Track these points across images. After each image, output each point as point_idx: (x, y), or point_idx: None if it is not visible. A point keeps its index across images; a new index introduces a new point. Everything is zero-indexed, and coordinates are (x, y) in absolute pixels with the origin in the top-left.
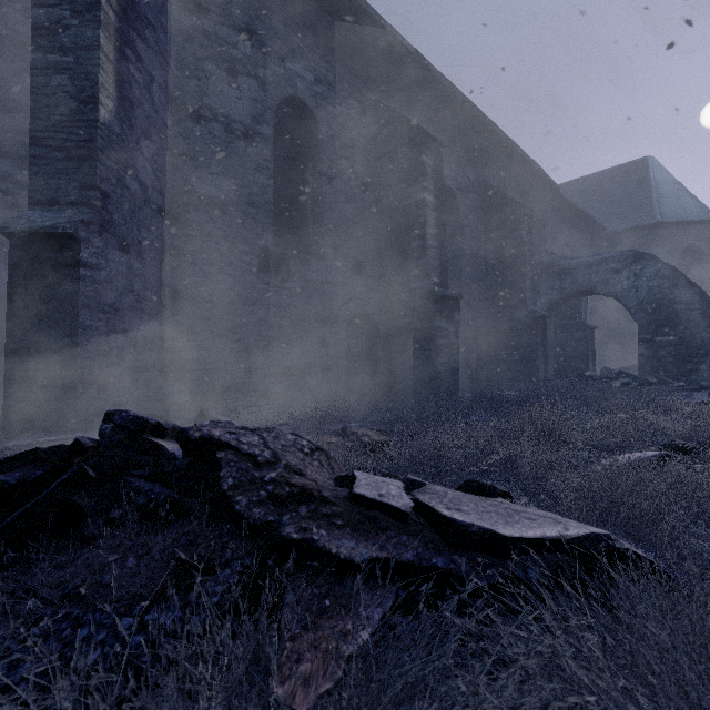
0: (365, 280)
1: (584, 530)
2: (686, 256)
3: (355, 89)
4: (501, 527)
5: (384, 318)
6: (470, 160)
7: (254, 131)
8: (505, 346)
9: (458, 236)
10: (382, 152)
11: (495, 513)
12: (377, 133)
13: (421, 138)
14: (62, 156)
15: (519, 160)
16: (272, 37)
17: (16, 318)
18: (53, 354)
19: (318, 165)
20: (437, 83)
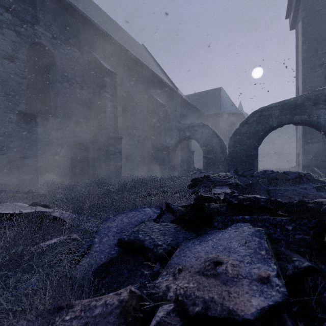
0: (82, 128)
1: (36, 210)
2: (231, 126)
3: (76, 43)
4: (5, 211)
5: (92, 146)
6: (140, 81)
7: (14, 56)
8: (154, 158)
9: (134, 112)
10: (90, 73)
11: (15, 208)
12: (88, 65)
13: (104, 70)
14: None
15: (163, 83)
16: (25, 13)
17: None
18: None
19: (55, 75)
20: (119, 47)
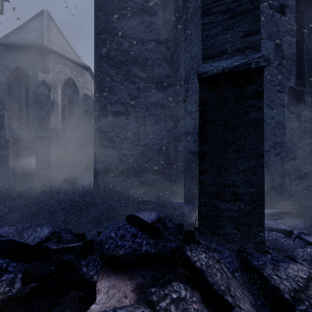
0: None
1: None
2: None
3: None
4: None
5: None
6: None
7: (284, 5)
8: None
9: None
10: None
11: None
12: None
13: None
14: (227, 16)
15: None
16: None
17: (205, 144)
18: (239, 173)
19: None
20: None
